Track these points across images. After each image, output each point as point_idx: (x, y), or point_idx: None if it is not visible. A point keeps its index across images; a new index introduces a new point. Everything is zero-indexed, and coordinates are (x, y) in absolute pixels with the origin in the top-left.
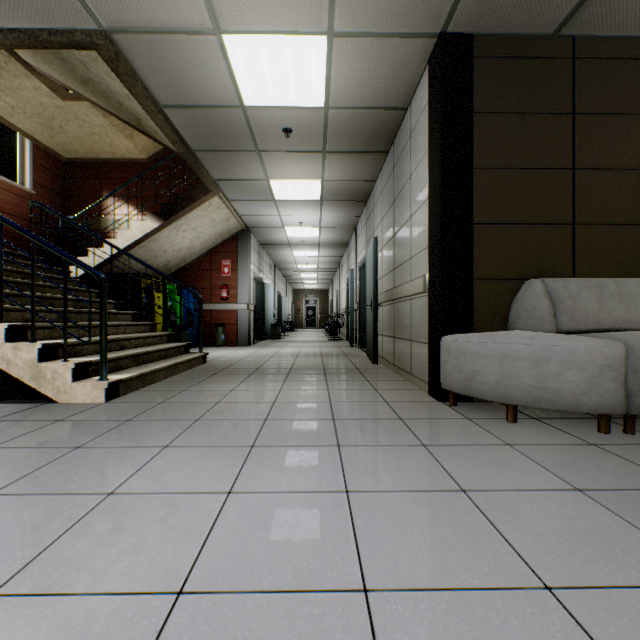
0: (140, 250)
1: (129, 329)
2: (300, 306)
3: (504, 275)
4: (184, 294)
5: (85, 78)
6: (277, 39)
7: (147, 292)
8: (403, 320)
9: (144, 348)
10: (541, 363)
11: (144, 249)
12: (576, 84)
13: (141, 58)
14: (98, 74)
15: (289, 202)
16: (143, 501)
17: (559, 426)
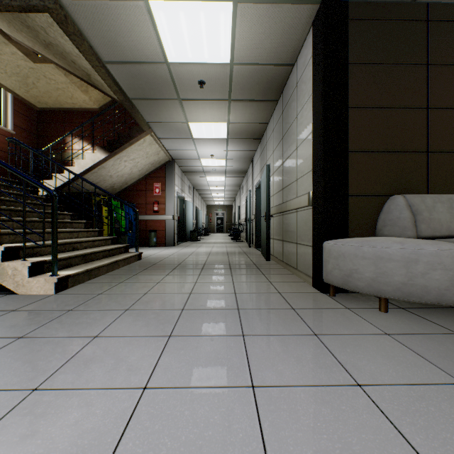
0: (92, 175)
1: (81, 234)
2: (212, 217)
3: (373, 192)
4: (126, 208)
5: (46, 42)
6: (193, 5)
7: (97, 206)
8: (290, 227)
9: (92, 249)
10: (410, 264)
11: (95, 174)
12: (429, 41)
13: (85, 21)
14: (55, 37)
15: (203, 140)
16: (63, 399)
17: (424, 315)
